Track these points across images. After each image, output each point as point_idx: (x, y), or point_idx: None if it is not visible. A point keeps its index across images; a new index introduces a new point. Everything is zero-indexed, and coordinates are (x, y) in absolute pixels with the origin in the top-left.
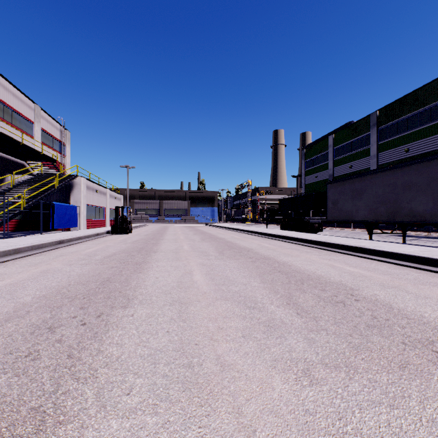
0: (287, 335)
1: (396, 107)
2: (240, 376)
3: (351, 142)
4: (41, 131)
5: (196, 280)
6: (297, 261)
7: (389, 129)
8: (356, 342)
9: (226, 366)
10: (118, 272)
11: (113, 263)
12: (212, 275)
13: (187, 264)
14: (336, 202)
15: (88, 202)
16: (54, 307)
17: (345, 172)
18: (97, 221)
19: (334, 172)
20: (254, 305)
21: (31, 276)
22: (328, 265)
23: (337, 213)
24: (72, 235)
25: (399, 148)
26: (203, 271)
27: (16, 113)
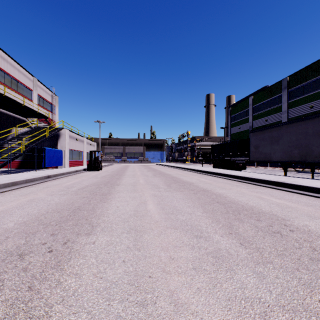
0: (235, 267)
1: (303, 73)
2: (195, 319)
3: (266, 101)
4: (38, 96)
5: (149, 210)
6: (230, 193)
7: (296, 90)
8: (305, 278)
9: (179, 306)
10: (87, 202)
11: (84, 193)
12: (162, 205)
13: (142, 195)
14: (257, 147)
15: (71, 148)
16: (29, 233)
17: (262, 124)
18: (77, 161)
19: (253, 124)
20: (200, 234)
21: (20, 204)
22: (256, 197)
23: (258, 155)
24: (58, 172)
25: (305, 105)
26: (155, 201)
27: (20, 84)
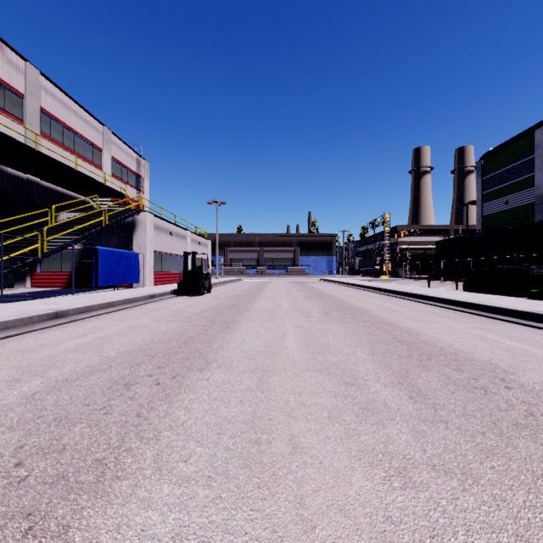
0: None
1: None
2: None
3: None
4: (112, 160)
5: None
6: None
7: None
8: None
9: None
10: None
11: None
12: None
13: None
14: None
15: (158, 249)
16: None
17: None
18: (172, 274)
19: None
20: None
21: None
22: None
23: None
24: (104, 299)
25: None
26: None
27: (80, 138)
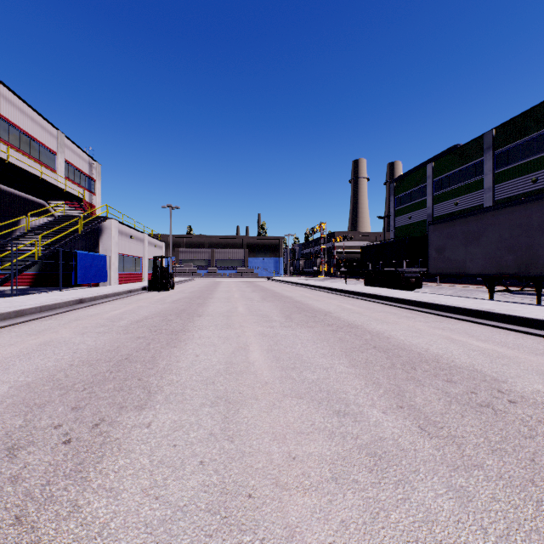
0: (412, 477)
1: (519, 123)
2: None
3: (457, 172)
4: (65, 163)
5: (253, 361)
6: (397, 331)
7: (509, 152)
8: None
9: None
10: (144, 346)
11: (140, 331)
12: (276, 352)
13: (241, 334)
14: (441, 250)
15: (121, 251)
16: (34, 406)
17: (449, 211)
18: (132, 274)
19: (434, 210)
20: (345, 409)
21: (25, 350)
22: (443, 337)
23: (443, 263)
24: (98, 292)
25: (523, 177)
26: (264, 345)
27: (35, 142)
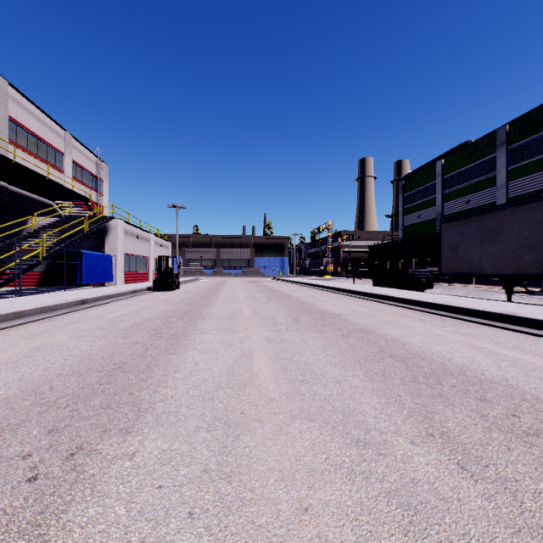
0: None
1: (535, 117)
2: None
3: (468, 169)
4: (73, 164)
5: (258, 372)
6: (413, 337)
7: (523, 148)
8: None
9: None
10: (141, 352)
11: (139, 335)
12: (283, 361)
13: (245, 339)
14: (455, 249)
15: (127, 251)
16: (6, 427)
17: (460, 209)
18: (138, 274)
19: (444, 209)
20: (365, 436)
21: (14, 356)
22: (466, 344)
23: (457, 263)
24: (102, 293)
25: (539, 174)
26: (269, 352)
27: (43, 143)
